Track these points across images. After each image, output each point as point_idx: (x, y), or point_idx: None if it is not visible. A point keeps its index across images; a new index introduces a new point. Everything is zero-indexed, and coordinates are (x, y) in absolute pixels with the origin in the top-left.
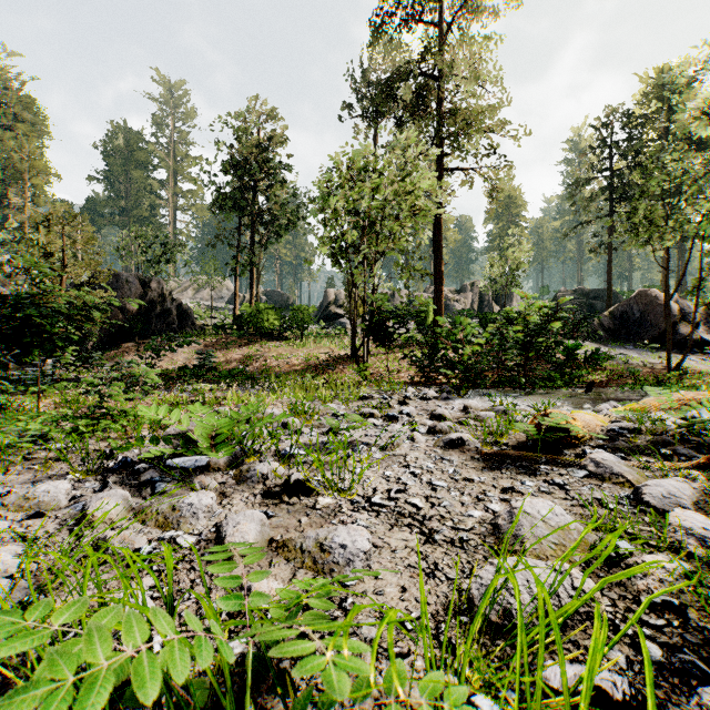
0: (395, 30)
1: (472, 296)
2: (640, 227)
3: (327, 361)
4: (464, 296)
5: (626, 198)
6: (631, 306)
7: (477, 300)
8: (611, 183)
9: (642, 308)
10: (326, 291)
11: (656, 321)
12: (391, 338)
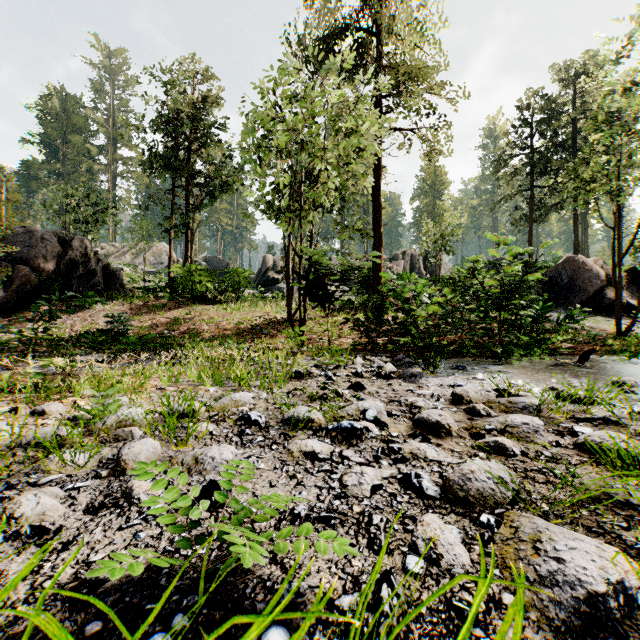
0: None
1: (403, 264)
2: (591, 184)
3: (261, 324)
4: (396, 264)
5: (545, 173)
6: (560, 272)
7: (408, 267)
8: (533, 158)
9: (571, 274)
10: (265, 257)
11: (584, 285)
12: (331, 298)
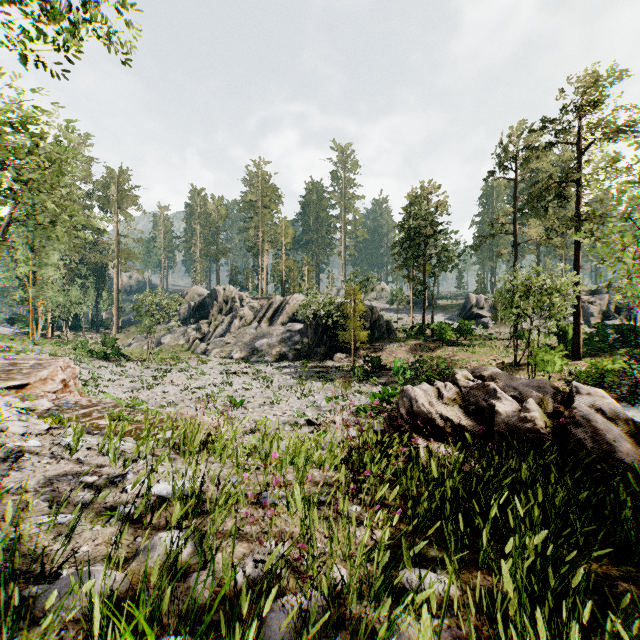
0: (541, 150)
1: (607, 297)
2: None
3: (498, 367)
4: (598, 298)
5: None
6: None
7: (613, 301)
8: None
9: None
10: (468, 296)
11: None
12: (551, 368)
